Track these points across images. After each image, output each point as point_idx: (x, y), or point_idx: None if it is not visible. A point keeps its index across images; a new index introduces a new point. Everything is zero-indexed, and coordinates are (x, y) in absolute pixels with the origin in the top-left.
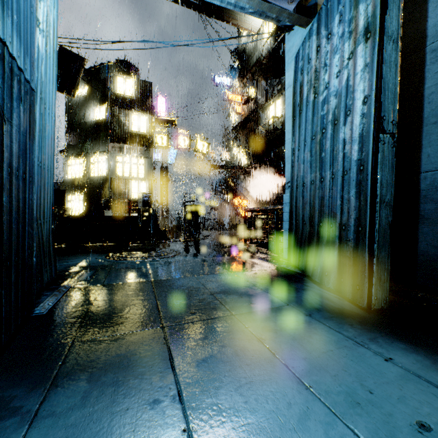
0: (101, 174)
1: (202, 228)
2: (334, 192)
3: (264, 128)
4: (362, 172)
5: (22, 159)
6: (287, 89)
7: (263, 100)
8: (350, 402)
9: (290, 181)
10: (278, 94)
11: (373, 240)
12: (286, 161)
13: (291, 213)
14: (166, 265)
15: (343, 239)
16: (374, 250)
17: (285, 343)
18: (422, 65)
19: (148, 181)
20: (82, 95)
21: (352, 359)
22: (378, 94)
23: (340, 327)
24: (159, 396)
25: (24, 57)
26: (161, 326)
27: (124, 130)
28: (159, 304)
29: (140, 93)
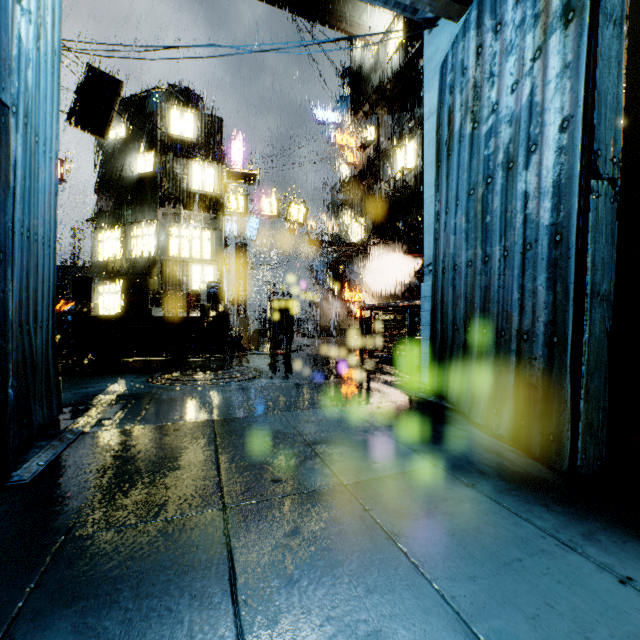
0: (147, 254)
1: (297, 333)
2: (507, 279)
3: (389, 185)
4: (559, 244)
5: None
6: (427, 119)
7: (387, 143)
8: None
9: (432, 263)
10: (411, 135)
11: (579, 359)
12: (425, 231)
13: (435, 313)
14: (239, 394)
15: (524, 355)
16: (581, 376)
17: (436, 544)
18: None
19: (216, 264)
20: (119, 137)
21: (560, 580)
22: (588, 113)
23: (528, 510)
24: None
25: None
26: (221, 506)
27: (181, 188)
28: (221, 463)
29: (205, 134)
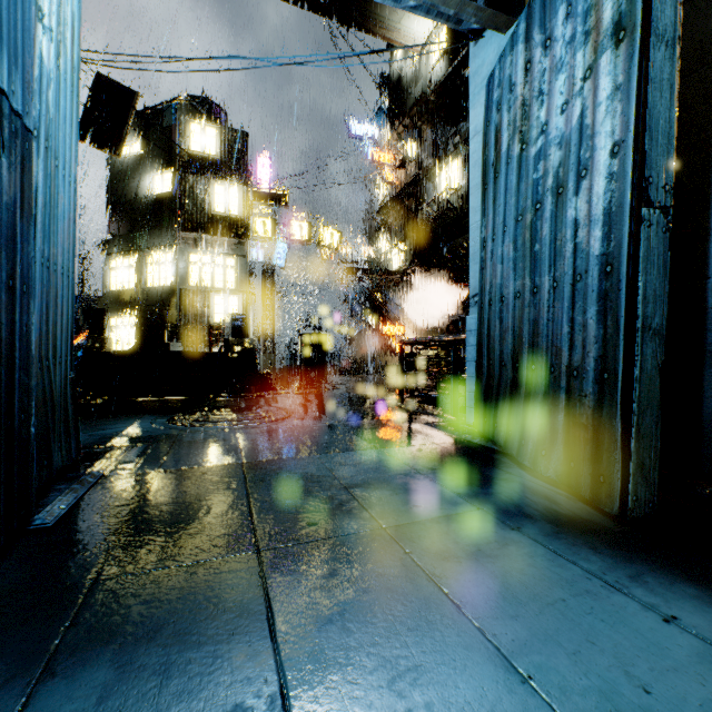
0: (165, 283)
1: (330, 371)
2: (557, 312)
3: (432, 207)
4: (609, 276)
5: (7, 253)
6: (472, 138)
7: (430, 161)
8: (610, 711)
9: (478, 294)
10: (456, 151)
11: (630, 396)
12: (471, 259)
13: (481, 348)
14: (269, 436)
15: (574, 393)
16: (632, 414)
17: (478, 585)
18: (711, 90)
19: (241, 294)
20: (133, 153)
21: (603, 619)
22: (639, 138)
23: (574, 552)
24: (245, 698)
25: (10, 69)
26: (255, 549)
27: (202, 210)
28: (253, 506)
29: (229, 150)
